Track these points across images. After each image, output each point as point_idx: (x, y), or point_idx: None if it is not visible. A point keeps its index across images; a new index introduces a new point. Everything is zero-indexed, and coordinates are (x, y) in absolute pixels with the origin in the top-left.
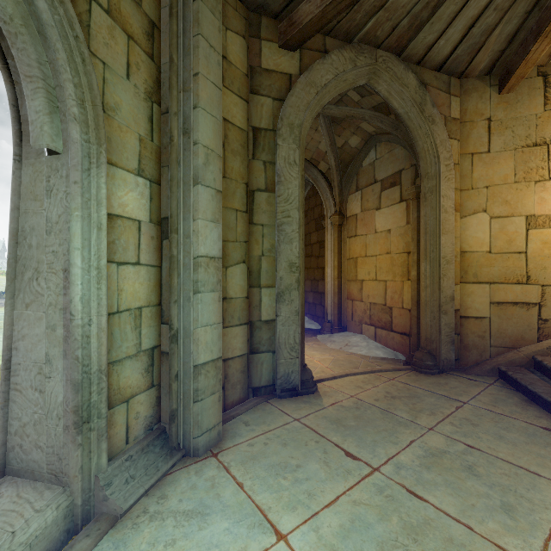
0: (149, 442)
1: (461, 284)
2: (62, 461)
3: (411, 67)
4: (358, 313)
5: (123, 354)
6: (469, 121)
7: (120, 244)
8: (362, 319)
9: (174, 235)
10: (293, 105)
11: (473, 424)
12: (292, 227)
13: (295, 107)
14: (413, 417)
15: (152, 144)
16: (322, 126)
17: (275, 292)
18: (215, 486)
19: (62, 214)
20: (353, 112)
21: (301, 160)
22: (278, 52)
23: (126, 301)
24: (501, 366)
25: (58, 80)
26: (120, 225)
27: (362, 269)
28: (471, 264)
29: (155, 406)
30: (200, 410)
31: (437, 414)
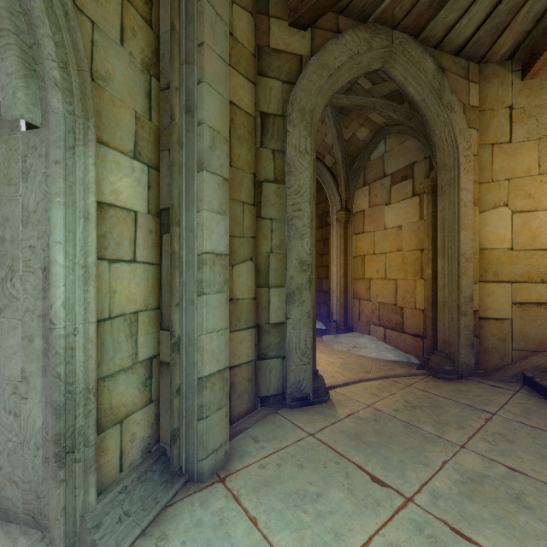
0: (146, 468)
1: (481, 283)
2: (41, 500)
3: (429, 51)
4: (366, 313)
5: (116, 367)
6: (489, 110)
7: (113, 237)
8: (370, 320)
9: (175, 228)
10: (304, 88)
11: (508, 440)
12: (303, 222)
13: (307, 90)
14: (440, 432)
15: (151, 123)
16: (329, 118)
17: (284, 292)
18: (224, 523)
19: (41, 201)
20: (363, 101)
21: (313, 149)
22: (288, 30)
23: (120, 305)
24: (526, 371)
25: (35, 36)
26: (113, 215)
27: (369, 267)
28: (491, 262)
29: (153, 425)
30: (205, 429)
31: (466, 428)
